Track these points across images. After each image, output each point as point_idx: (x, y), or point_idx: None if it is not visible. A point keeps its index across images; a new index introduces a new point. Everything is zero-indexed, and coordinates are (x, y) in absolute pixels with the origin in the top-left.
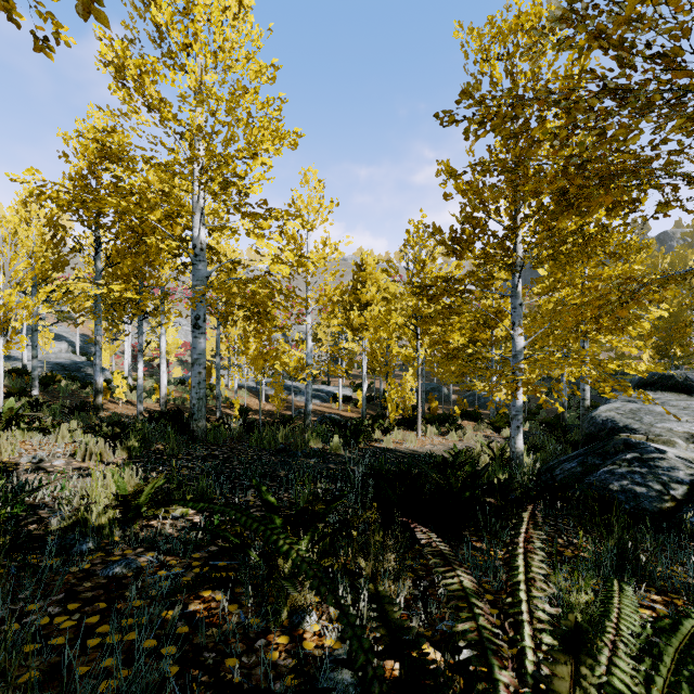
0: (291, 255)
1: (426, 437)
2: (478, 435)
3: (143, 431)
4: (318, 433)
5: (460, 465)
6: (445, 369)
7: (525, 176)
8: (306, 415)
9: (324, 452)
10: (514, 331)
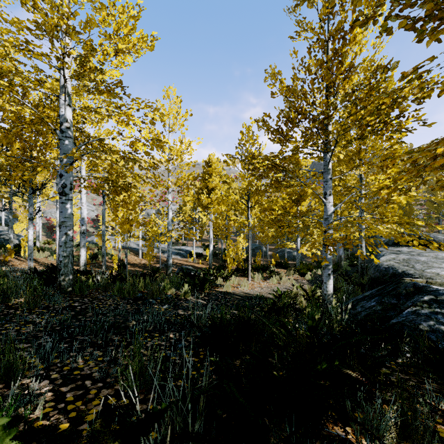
0: (147, 135)
1: (255, 281)
2: (291, 279)
3: (2, 286)
4: (173, 281)
5: (287, 308)
6: (264, 234)
7: (381, 2)
8: (167, 267)
9: (176, 298)
10: (326, 199)
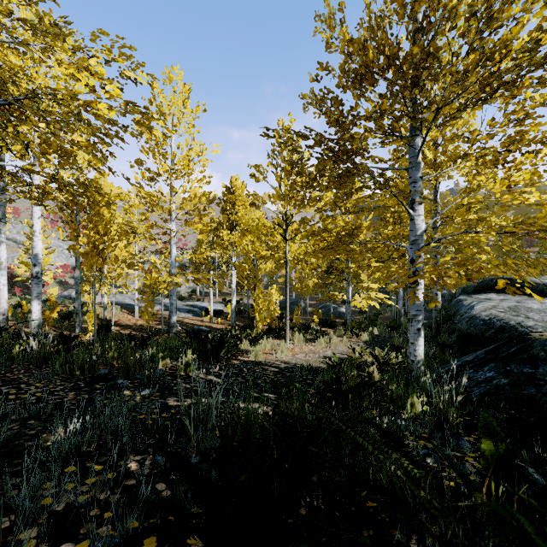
0: (116, 90)
1: (295, 345)
2: (344, 340)
3: None
4: (170, 347)
5: (363, 388)
6: (303, 284)
7: None
8: (170, 328)
9: (170, 375)
10: (414, 210)
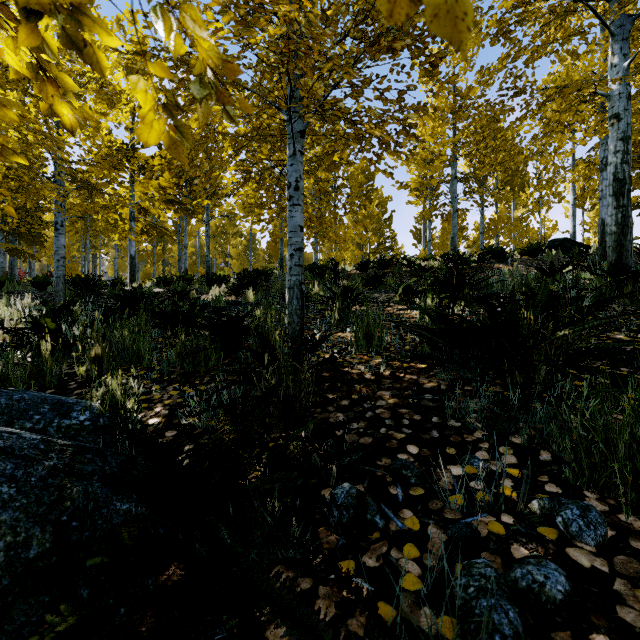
0: None
1: None
2: None
3: None
4: None
5: None
6: None
7: None
8: None
9: None
10: None
